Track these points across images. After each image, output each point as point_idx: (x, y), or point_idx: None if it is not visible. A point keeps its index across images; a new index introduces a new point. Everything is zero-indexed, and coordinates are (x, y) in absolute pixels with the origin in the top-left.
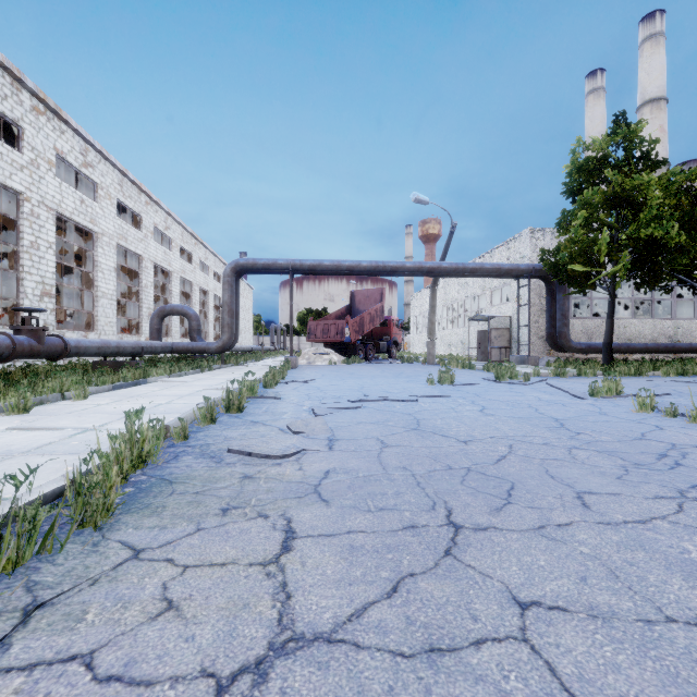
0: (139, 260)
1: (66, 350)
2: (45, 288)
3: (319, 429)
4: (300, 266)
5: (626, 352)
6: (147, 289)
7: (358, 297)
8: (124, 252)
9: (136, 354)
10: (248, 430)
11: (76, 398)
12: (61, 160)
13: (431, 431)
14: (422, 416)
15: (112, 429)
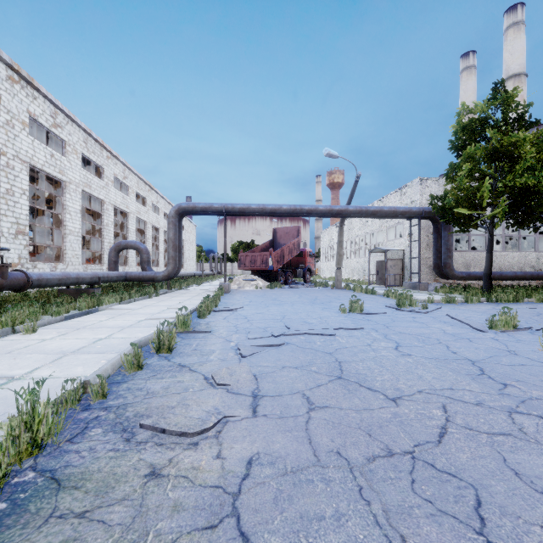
0: (102, 204)
1: (29, 282)
2: (19, 227)
3: (244, 380)
4: (231, 209)
5: (499, 279)
6: (108, 227)
7: (279, 233)
8: (89, 197)
9: (94, 283)
10: (173, 380)
11: (25, 331)
12: (34, 121)
13: (356, 382)
14: (342, 357)
15: (38, 378)
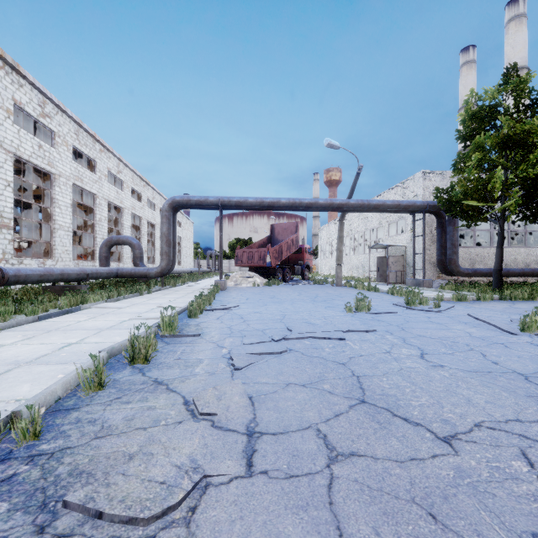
0: (94, 198)
1: (3, 279)
2: (3, 221)
3: (235, 406)
4: (227, 202)
5: (506, 276)
6: (101, 222)
7: (277, 229)
8: (81, 191)
9: (82, 279)
10: (141, 406)
11: None
12: (20, 110)
13: (386, 409)
14: (360, 369)
15: None
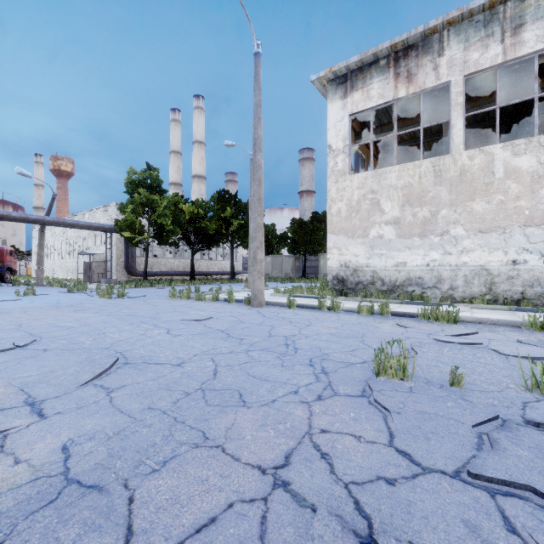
0: None
1: None
2: None
3: None
4: None
5: (166, 276)
6: None
7: None
8: None
9: None
10: None
11: None
12: None
13: None
14: None
15: None
